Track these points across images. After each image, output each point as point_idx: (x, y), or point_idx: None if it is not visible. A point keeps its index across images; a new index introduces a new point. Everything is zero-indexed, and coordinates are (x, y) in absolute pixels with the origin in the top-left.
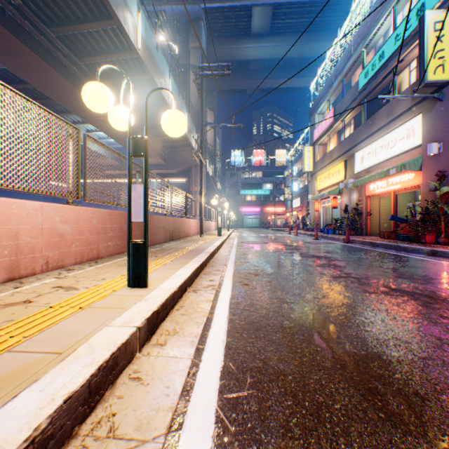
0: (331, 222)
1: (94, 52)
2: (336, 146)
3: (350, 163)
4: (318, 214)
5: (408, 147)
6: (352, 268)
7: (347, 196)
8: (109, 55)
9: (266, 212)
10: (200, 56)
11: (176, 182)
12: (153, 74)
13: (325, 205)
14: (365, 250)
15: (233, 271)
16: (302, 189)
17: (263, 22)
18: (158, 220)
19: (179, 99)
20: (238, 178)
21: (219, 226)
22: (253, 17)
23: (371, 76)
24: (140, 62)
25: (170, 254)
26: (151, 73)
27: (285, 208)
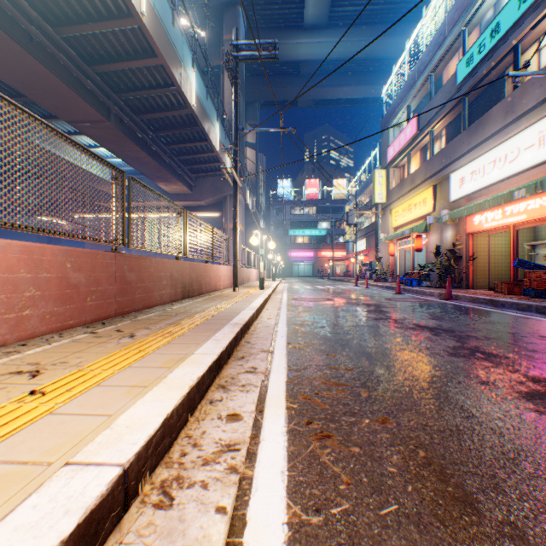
0: (412, 270)
1: (76, 18)
2: (421, 167)
3: (442, 189)
4: (393, 259)
5: (542, 158)
6: (526, 361)
7: (437, 234)
8: (98, 23)
9: (321, 257)
10: (233, 30)
11: (207, 218)
12: (168, 58)
13: (403, 247)
14: (492, 314)
15: (287, 375)
16: (368, 228)
17: (319, 9)
18: (158, 266)
19: (207, 102)
20: (287, 215)
21: (262, 276)
22: (307, 2)
23: (478, 61)
24: (146, 35)
25: (164, 329)
26: (164, 55)
27: (346, 253)
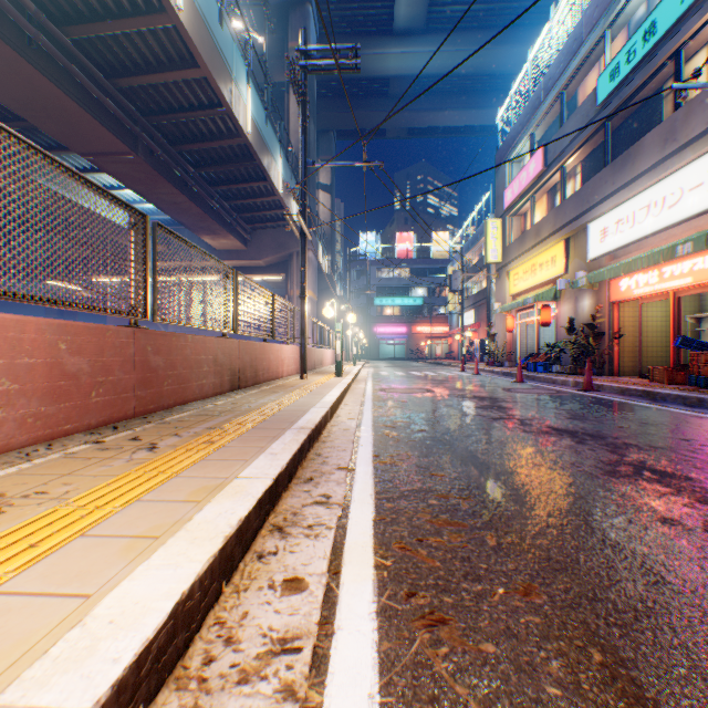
0: (537, 351)
1: (90, 14)
2: (548, 215)
3: (577, 244)
4: (511, 336)
5: None
6: None
7: (571, 304)
8: (119, 21)
9: (416, 334)
10: (301, 31)
11: (267, 282)
12: (213, 69)
13: (525, 320)
14: (651, 412)
15: (375, 507)
16: (477, 296)
17: (414, 8)
18: (197, 346)
19: (267, 129)
20: (372, 278)
21: (339, 358)
22: None
23: (626, 73)
24: (184, 38)
25: (199, 437)
26: (209, 65)
27: (449, 328)
